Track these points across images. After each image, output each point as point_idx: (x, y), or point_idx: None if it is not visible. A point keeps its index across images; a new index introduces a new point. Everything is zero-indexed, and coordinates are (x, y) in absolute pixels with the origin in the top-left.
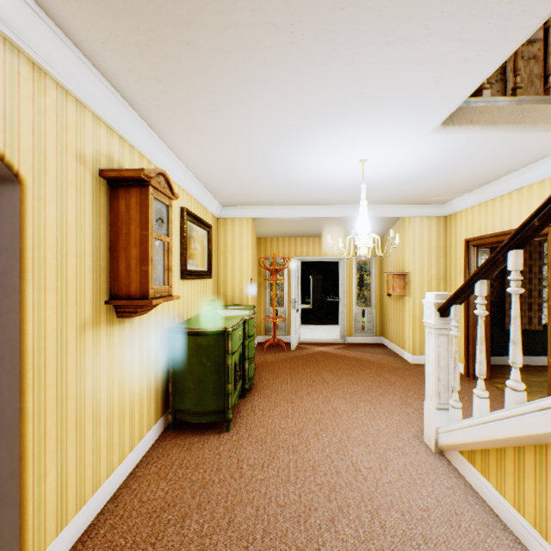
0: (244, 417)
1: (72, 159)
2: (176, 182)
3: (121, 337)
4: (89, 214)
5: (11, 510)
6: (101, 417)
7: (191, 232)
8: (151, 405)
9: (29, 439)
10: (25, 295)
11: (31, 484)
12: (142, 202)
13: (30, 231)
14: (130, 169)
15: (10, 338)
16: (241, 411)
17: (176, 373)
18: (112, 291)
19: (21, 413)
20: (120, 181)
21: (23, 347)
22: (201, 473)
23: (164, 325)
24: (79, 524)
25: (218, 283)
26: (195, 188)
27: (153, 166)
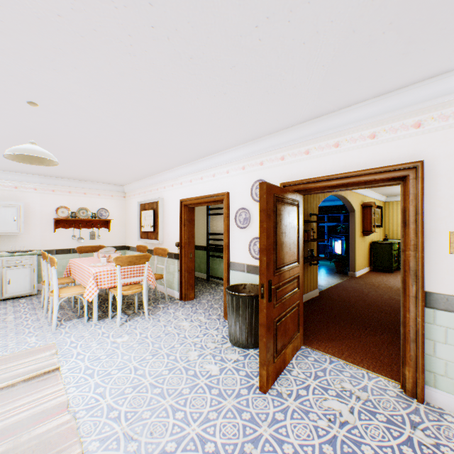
0: (398, 272)
1: (358, 205)
2: (371, 197)
3: (362, 240)
4: (359, 214)
5: (353, 262)
6: (360, 255)
7: (375, 211)
8: (367, 261)
9: (355, 252)
10: (355, 229)
11: (355, 259)
12: (369, 210)
13: (355, 219)
14: (368, 204)
15: (352, 236)
16: (396, 272)
17: (373, 254)
18: (362, 230)
19: (354, 248)
20: (364, 206)
21: (355, 237)
22: (384, 275)
23: (369, 240)
24: (359, 273)
25: (384, 230)
26: (376, 196)
27: (367, 197)
